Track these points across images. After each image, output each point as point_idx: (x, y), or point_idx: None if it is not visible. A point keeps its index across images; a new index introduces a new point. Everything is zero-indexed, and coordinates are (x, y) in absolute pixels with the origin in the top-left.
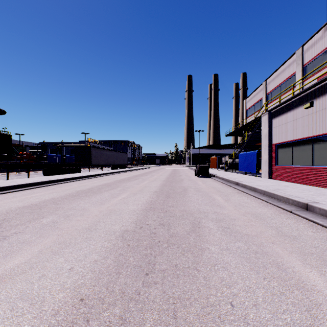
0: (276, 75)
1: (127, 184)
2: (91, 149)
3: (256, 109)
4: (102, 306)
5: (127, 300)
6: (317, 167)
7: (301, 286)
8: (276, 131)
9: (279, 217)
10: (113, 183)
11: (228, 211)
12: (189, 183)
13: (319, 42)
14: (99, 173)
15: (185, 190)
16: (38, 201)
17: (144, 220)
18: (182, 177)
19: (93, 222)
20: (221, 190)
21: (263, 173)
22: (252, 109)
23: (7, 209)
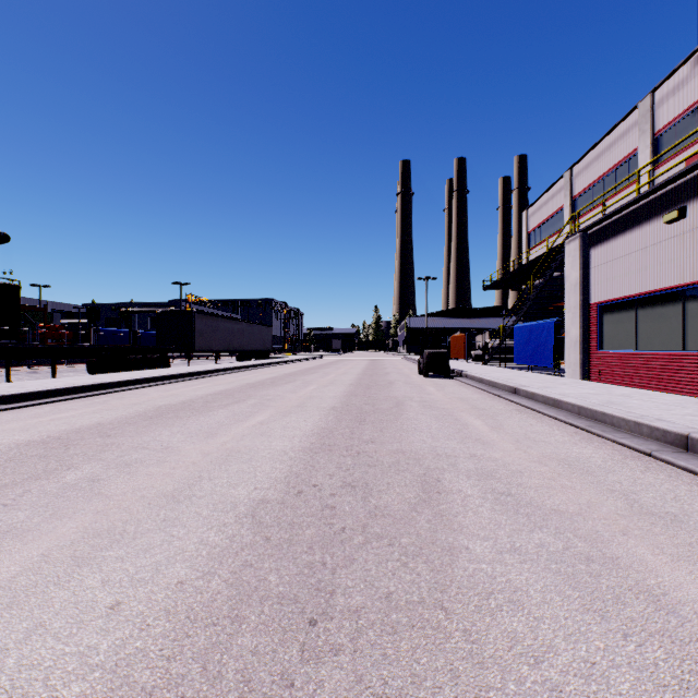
0: (594, 157)
1: (271, 392)
2: (193, 318)
3: (549, 231)
4: None
5: None
6: (695, 353)
7: None
8: (599, 274)
9: (624, 467)
10: (240, 389)
11: (503, 454)
12: (408, 390)
13: (690, 83)
14: (209, 370)
15: (400, 405)
16: (64, 429)
17: (306, 475)
18: (390, 376)
19: (186, 478)
20: (480, 405)
21: (569, 369)
22: (541, 231)
23: None
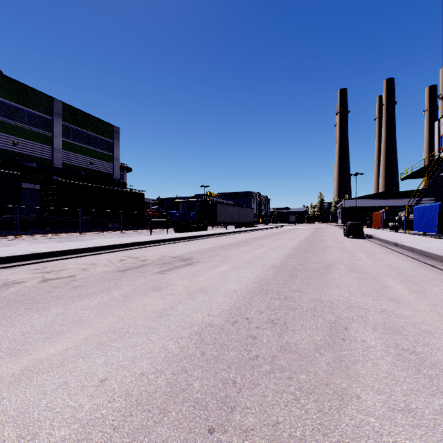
0: None
1: (262, 242)
2: (216, 206)
3: None
4: (274, 280)
5: (285, 280)
6: None
7: (384, 286)
8: None
9: (414, 268)
10: (247, 240)
11: (364, 263)
12: (333, 243)
13: None
14: (227, 232)
15: (326, 248)
16: (197, 249)
17: (286, 262)
18: (325, 237)
19: (249, 260)
20: (370, 250)
21: None
22: None
23: (184, 252)
